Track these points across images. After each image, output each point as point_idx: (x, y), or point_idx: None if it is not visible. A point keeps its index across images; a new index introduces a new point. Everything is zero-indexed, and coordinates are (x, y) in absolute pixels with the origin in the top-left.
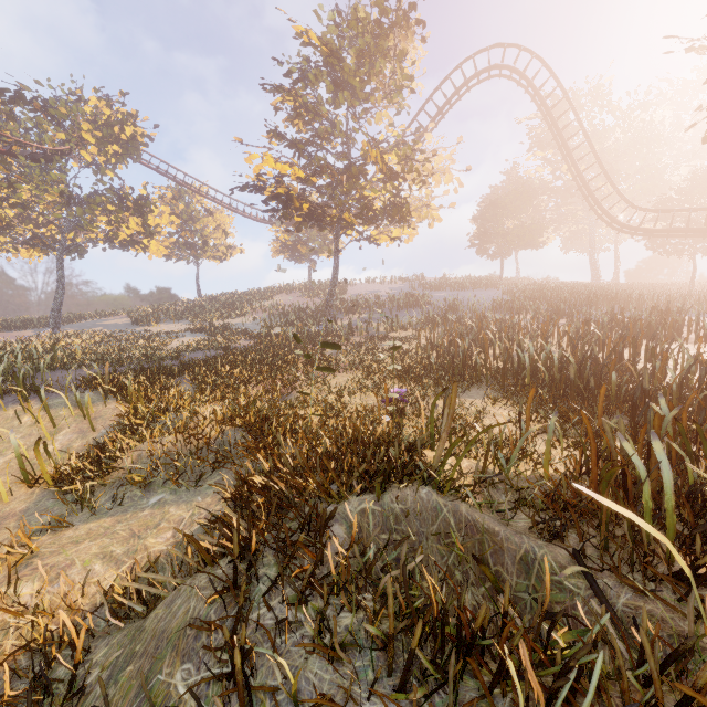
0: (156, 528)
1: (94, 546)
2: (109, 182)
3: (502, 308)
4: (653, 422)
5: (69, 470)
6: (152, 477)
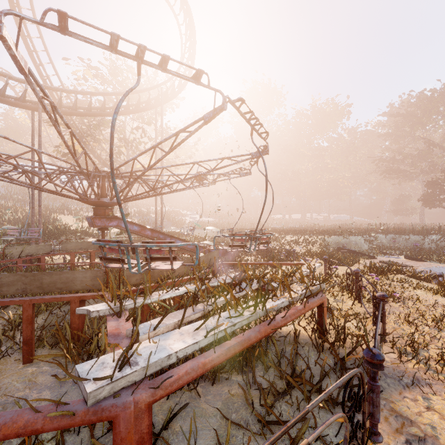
0: None
1: None
2: None
3: (0, 196)
4: (23, 224)
5: None
6: None
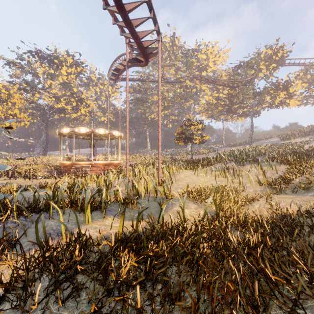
0: (313, 201)
1: (289, 200)
2: (271, 81)
3: None
4: None
5: (271, 183)
6: (309, 187)
